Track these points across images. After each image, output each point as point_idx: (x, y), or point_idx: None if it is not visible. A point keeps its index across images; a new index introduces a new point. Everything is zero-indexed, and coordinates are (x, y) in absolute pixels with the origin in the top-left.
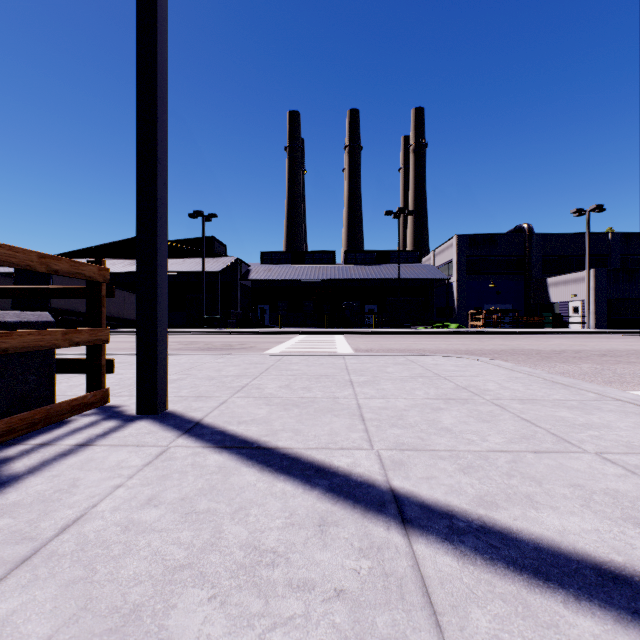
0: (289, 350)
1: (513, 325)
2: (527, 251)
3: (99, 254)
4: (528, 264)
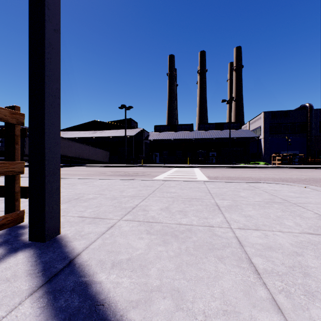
0: (169, 176)
1: (299, 163)
2: (308, 119)
3: (79, 129)
4: (309, 127)
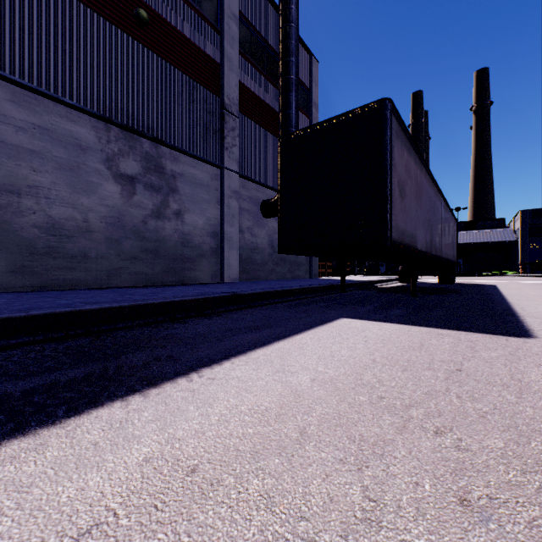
0: None
1: None
2: None
3: None
4: None
